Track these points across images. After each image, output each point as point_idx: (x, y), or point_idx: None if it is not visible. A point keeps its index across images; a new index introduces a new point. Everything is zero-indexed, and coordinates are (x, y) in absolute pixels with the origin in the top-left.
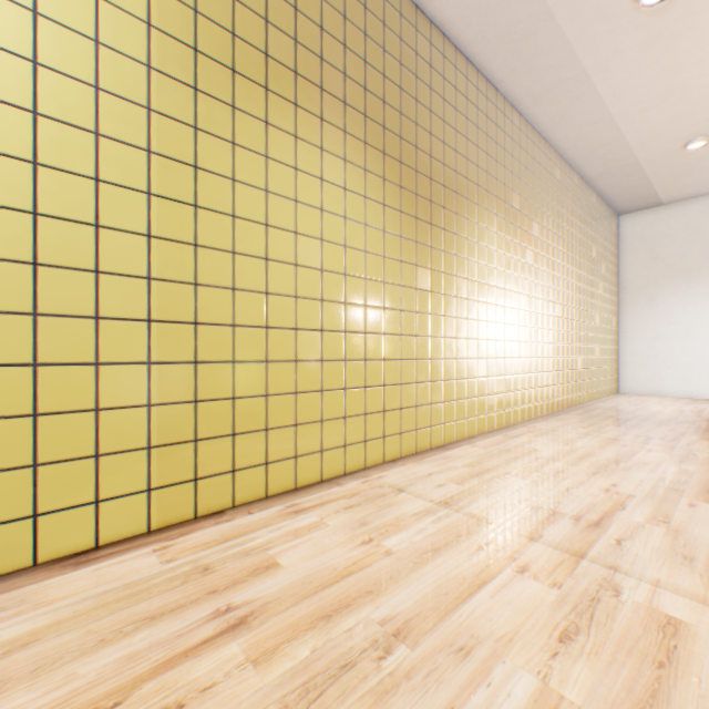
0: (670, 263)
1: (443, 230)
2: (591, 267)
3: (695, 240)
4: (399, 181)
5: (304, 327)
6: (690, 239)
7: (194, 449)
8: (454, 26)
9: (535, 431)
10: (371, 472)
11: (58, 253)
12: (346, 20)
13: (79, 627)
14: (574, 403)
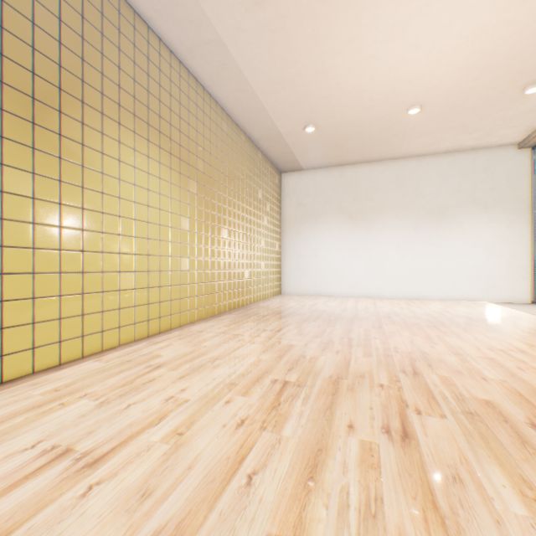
0: (308, 208)
1: (62, 136)
2: (258, 205)
3: (319, 196)
4: None
5: None
6: (317, 195)
7: None
8: None
9: (184, 334)
10: None
11: None
12: None
13: None
14: (242, 305)
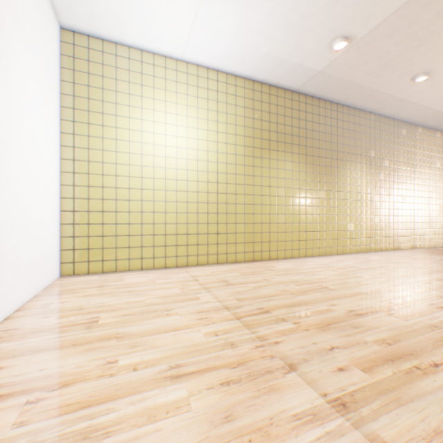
0: None
1: (330, 175)
2: (435, 173)
3: None
4: (311, 162)
5: (279, 213)
6: None
7: (253, 244)
8: (334, 99)
9: (378, 254)
10: (300, 258)
11: (229, 201)
12: (292, 118)
13: (243, 268)
14: (418, 247)
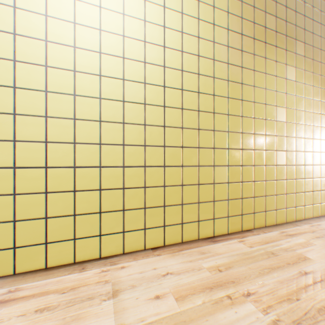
0: None
1: None
2: None
3: None
4: (319, 72)
5: (278, 149)
6: None
7: (240, 202)
8: None
9: None
10: (309, 221)
11: (203, 124)
12: None
13: (243, 265)
14: None
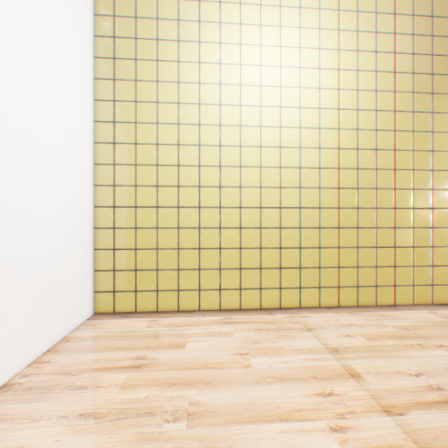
0: None
1: None
2: None
3: None
4: None
5: None
6: None
7: (429, 270)
8: None
9: None
10: None
11: (381, 183)
12: None
13: (434, 329)
14: None
